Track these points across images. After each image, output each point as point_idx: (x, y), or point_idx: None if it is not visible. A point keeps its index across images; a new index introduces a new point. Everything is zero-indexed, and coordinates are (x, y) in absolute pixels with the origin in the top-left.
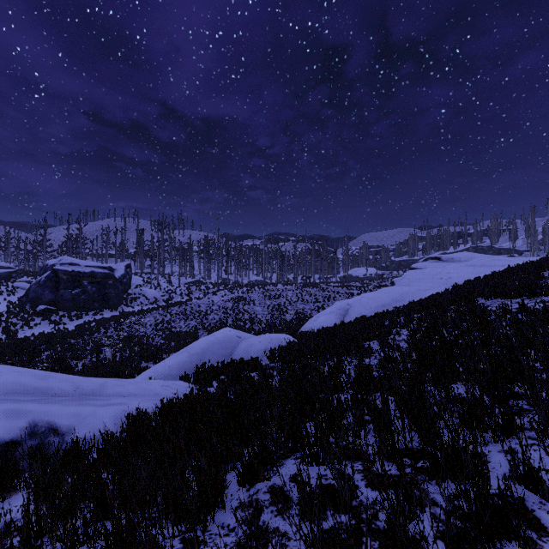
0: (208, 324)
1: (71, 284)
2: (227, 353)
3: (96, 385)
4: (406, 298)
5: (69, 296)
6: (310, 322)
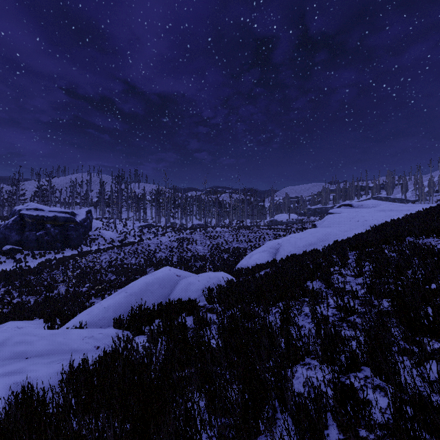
0: (156, 261)
1: (36, 227)
2: (166, 293)
3: None
4: (329, 238)
5: (33, 237)
6: (245, 260)
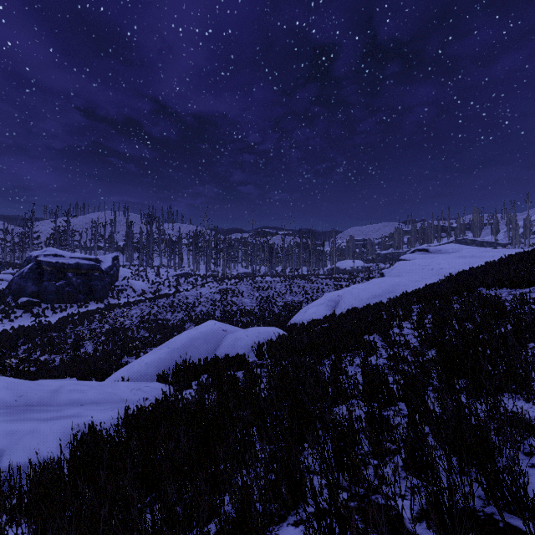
0: (196, 316)
1: (55, 276)
2: (211, 349)
3: (46, 392)
4: (398, 289)
5: (52, 288)
6: (299, 314)
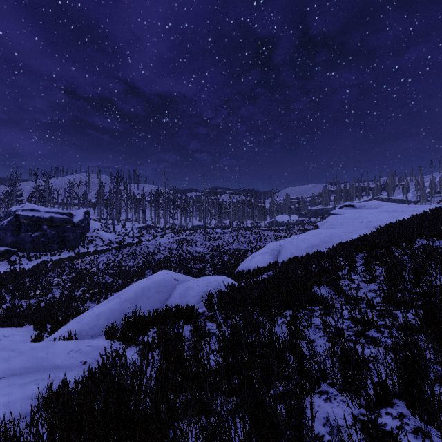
0: (155, 263)
1: (31, 228)
2: (163, 298)
3: None
4: (333, 239)
5: (29, 238)
6: (245, 262)
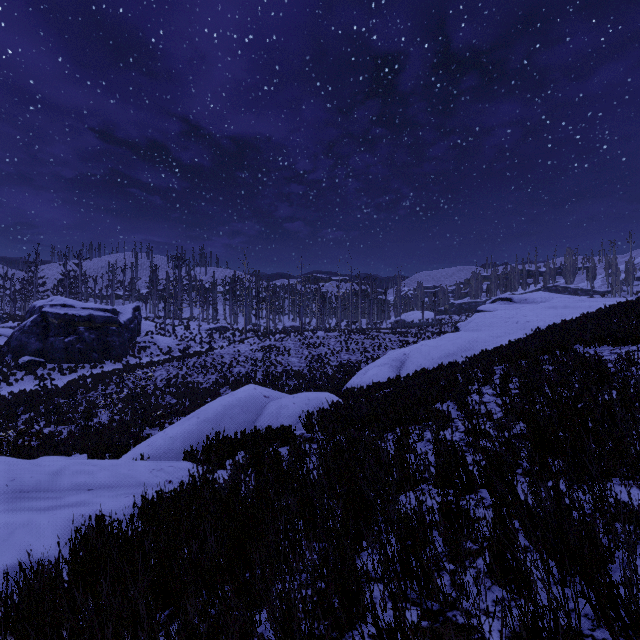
0: (233, 379)
1: (64, 330)
2: (251, 419)
3: (45, 474)
4: (476, 346)
5: (60, 345)
6: (357, 377)
